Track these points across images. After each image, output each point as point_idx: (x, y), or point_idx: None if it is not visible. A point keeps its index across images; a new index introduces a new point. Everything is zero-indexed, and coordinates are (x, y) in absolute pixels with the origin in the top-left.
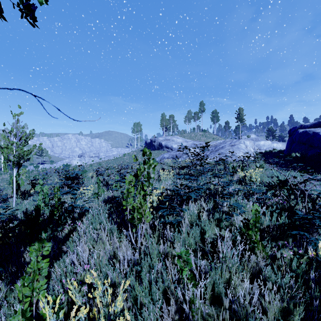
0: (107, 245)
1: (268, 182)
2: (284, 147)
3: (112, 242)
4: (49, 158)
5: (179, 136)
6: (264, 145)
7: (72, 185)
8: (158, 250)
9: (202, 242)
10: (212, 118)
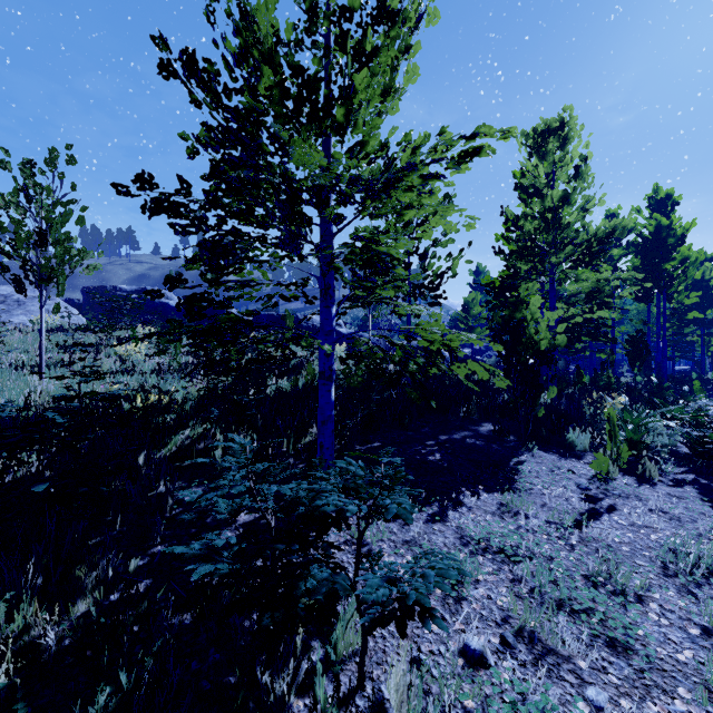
0: None
1: None
2: None
3: None
4: None
5: None
6: None
7: None
8: None
9: None
10: None
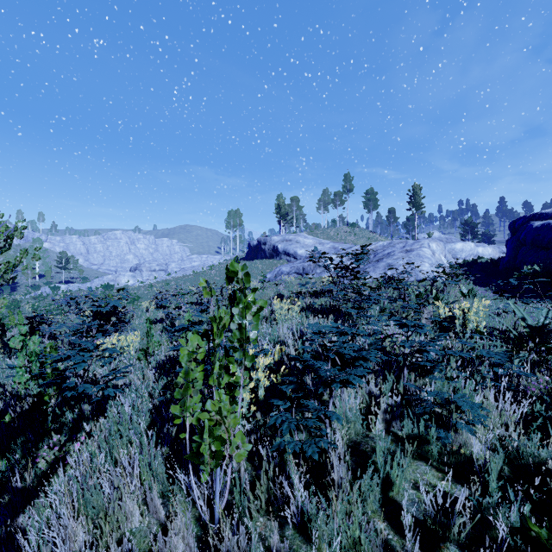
0: (135, 513)
1: (500, 328)
2: (497, 253)
3: (148, 504)
4: (81, 273)
5: (309, 234)
6: (462, 250)
7: (104, 328)
8: (267, 540)
9: (387, 514)
10: (366, 203)
